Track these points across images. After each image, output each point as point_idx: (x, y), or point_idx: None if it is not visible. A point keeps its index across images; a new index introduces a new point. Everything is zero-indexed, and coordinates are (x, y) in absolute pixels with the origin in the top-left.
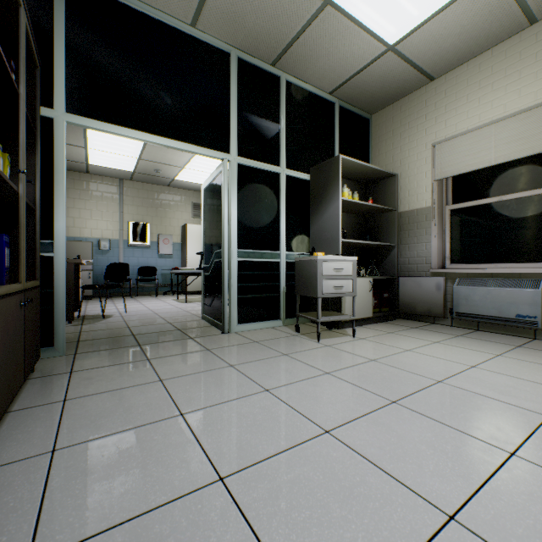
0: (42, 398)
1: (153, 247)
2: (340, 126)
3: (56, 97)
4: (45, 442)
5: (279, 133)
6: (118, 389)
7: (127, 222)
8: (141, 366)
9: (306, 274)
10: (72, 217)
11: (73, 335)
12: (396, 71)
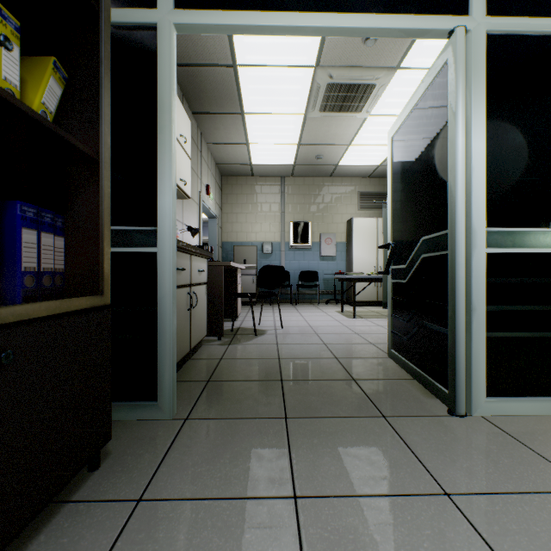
0: None
1: (314, 249)
2: None
3: None
4: None
5: None
6: None
7: (288, 222)
8: (274, 538)
9: None
10: (239, 222)
11: (209, 365)
12: None
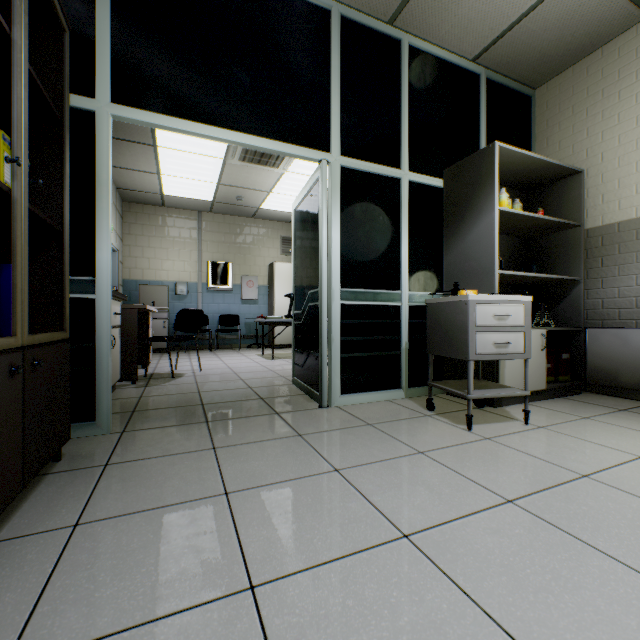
0: (47, 516)
1: (236, 291)
2: (487, 108)
3: (98, 83)
4: (0, 639)
5: (400, 121)
6: (160, 506)
7: (206, 262)
8: (202, 460)
9: (445, 324)
10: (147, 257)
11: (130, 402)
12: (589, 5)
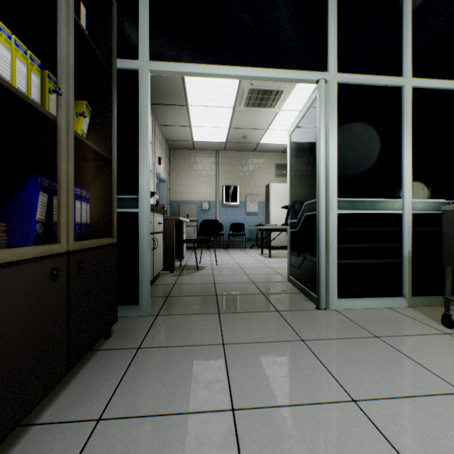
0: (82, 401)
1: (241, 206)
2: None
3: (140, 47)
4: None
5: (401, 29)
6: (170, 413)
7: (221, 186)
8: (212, 357)
9: None
10: (184, 185)
11: (166, 288)
12: None
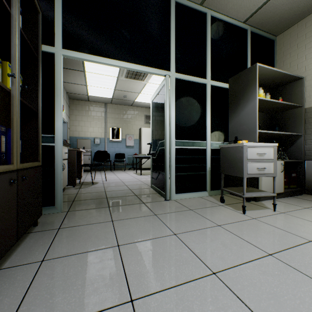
0: (29, 255)
1: (123, 142)
2: (251, 47)
3: (56, 39)
4: None
5: (206, 54)
6: (84, 252)
7: (109, 127)
8: (106, 227)
9: (230, 158)
10: (81, 126)
11: (72, 196)
12: None
